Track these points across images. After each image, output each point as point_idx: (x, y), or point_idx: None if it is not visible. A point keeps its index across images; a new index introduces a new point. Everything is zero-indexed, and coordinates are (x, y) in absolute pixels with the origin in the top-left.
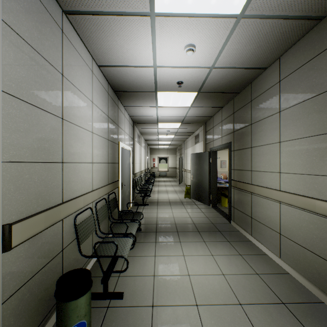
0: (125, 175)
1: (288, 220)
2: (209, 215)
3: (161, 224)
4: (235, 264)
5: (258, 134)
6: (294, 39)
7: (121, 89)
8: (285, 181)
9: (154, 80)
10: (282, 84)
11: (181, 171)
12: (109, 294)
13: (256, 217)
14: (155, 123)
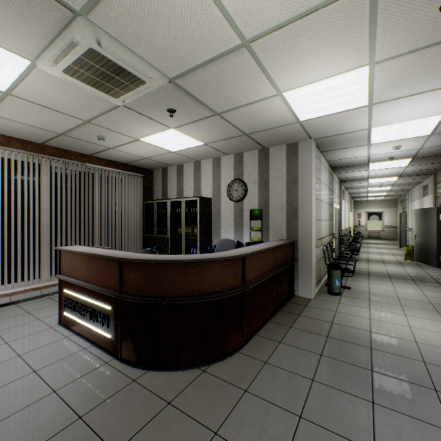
0: (335, 230)
1: None
2: (432, 274)
3: (372, 272)
4: (440, 295)
5: None
6: None
7: (338, 166)
8: None
9: (366, 160)
10: None
11: (403, 231)
12: (342, 286)
13: None
14: (364, 180)
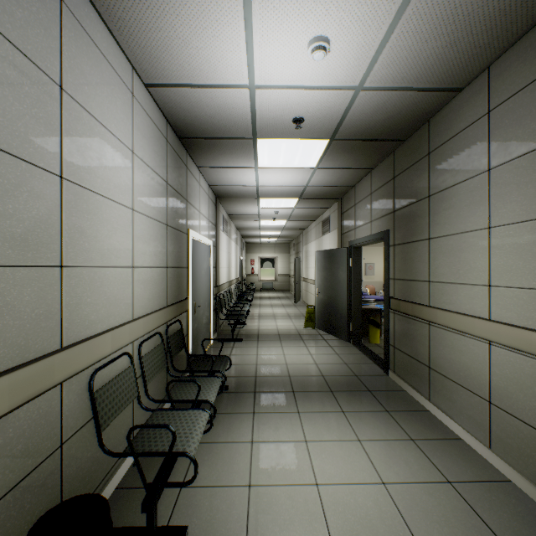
0: (200, 289)
1: (508, 377)
2: (348, 360)
3: (263, 376)
4: (405, 461)
5: (443, 214)
6: (524, 25)
7: (192, 134)
8: (502, 302)
9: (250, 116)
10: (495, 116)
11: (298, 281)
12: (157, 531)
13: (439, 367)
14: (254, 199)
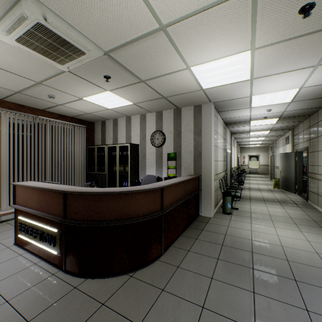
0: (228, 168)
1: None
2: (291, 197)
3: (252, 197)
4: (296, 212)
5: (320, 144)
6: None
7: (229, 123)
8: None
9: (249, 118)
10: None
11: (272, 168)
12: (232, 207)
13: (319, 193)
14: (247, 132)
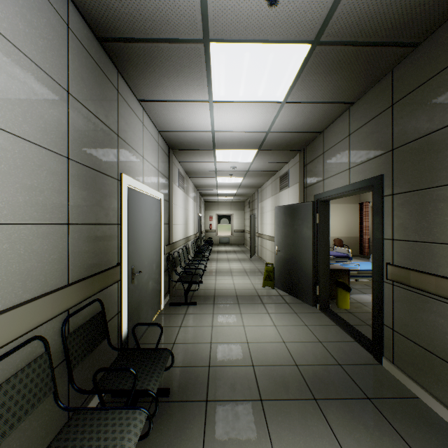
0: (144, 249)
1: None
2: (322, 336)
3: (219, 365)
4: None
5: None
6: None
7: (115, 30)
8: None
9: None
10: None
11: (253, 236)
12: None
13: None
14: (210, 151)
